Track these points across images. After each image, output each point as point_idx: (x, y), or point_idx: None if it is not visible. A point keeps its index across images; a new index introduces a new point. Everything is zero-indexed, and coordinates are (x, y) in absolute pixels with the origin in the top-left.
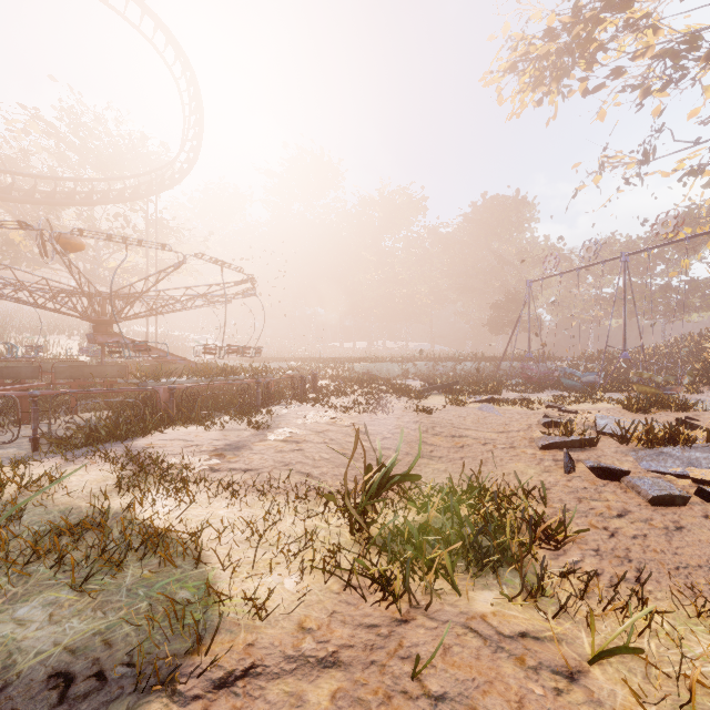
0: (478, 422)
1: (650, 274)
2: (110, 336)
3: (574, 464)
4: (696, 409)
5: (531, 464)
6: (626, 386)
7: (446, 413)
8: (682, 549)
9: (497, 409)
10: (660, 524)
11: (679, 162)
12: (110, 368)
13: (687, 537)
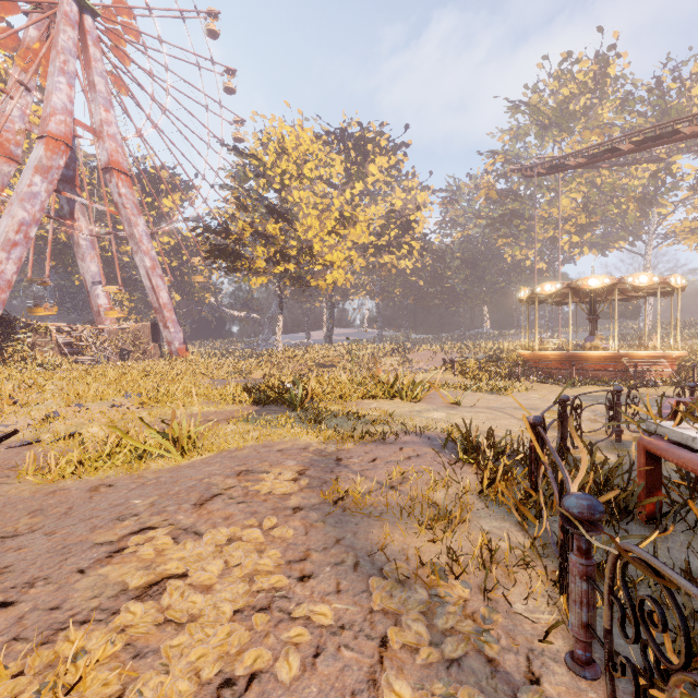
0: None
1: None
2: None
3: None
4: None
5: None
6: None
7: None
8: None
9: None
10: None
11: None
12: None
13: None
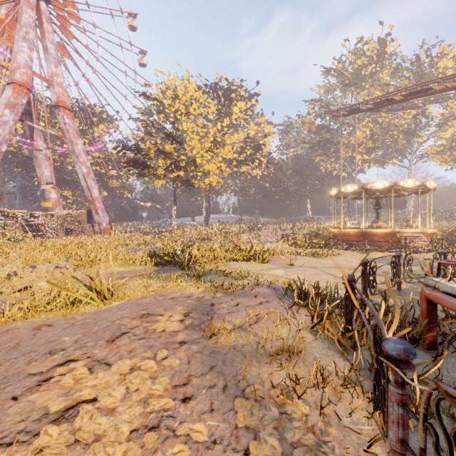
0: None
1: None
2: None
3: None
4: None
5: None
6: None
7: None
8: None
9: None
10: None
11: None
12: None
13: None
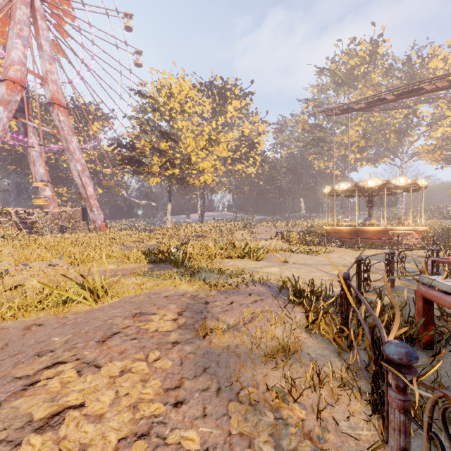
0: None
1: None
2: None
3: None
4: None
5: None
6: None
7: None
8: None
9: None
10: None
11: None
12: None
13: None
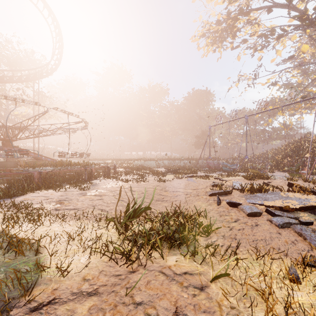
0: (186, 185)
1: (256, 124)
2: (11, 147)
3: (220, 201)
4: (271, 179)
5: (204, 202)
6: (247, 170)
7: (173, 182)
8: (256, 233)
9: (194, 180)
10: (250, 224)
11: (268, 79)
12: (9, 163)
13: (259, 228)
